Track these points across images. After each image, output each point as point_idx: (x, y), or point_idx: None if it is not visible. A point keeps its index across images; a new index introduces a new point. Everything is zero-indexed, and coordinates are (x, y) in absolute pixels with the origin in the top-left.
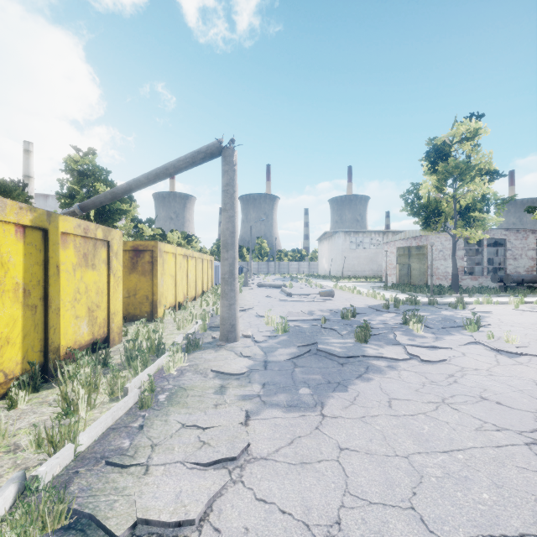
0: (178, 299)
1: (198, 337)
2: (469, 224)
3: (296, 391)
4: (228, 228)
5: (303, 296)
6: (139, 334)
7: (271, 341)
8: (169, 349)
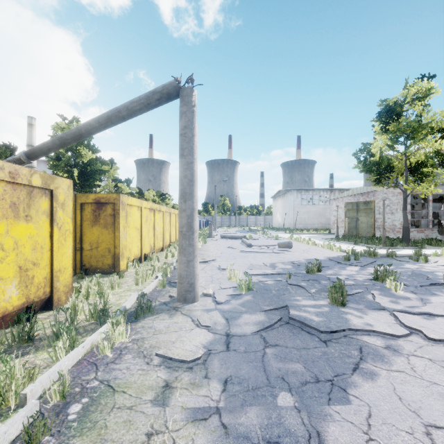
0: (144, 250)
1: (155, 295)
2: (421, 179)
3: (273, 400)
4: (186, 176)
5: (262, 247)
6: (90, 292)
7: (234, 301)
8: (110, 319)
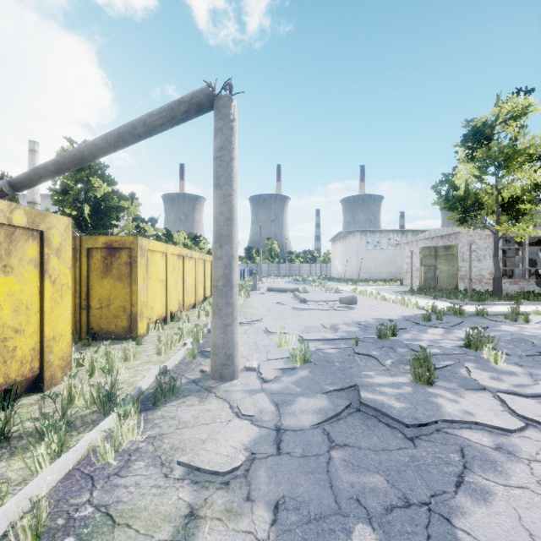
0: (170, 308)
1: (181, 370)
2: (517, 218)
3: (346, 539)
4: (222, 212)
5: (319, 303)
6: (95, 366)
7: (286, 378)
8: (117, 408)
